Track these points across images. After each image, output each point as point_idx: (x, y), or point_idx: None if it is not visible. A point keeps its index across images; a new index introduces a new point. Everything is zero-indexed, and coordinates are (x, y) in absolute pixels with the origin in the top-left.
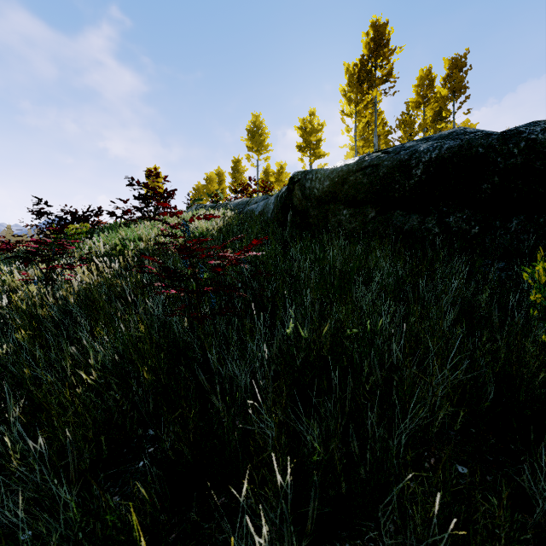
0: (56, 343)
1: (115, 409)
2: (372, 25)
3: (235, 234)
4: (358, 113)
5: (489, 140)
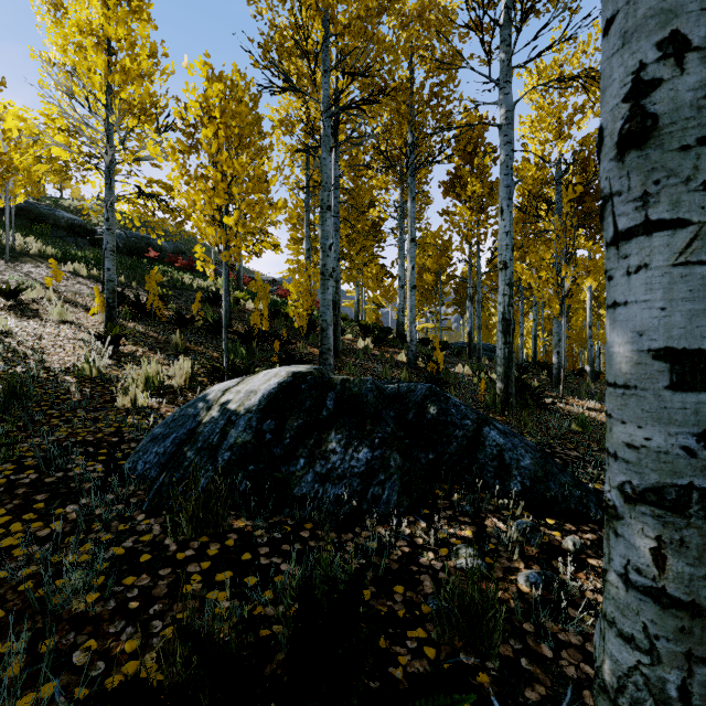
0: None
1: None
2: None
3: None
4: None
5: (33, 207)
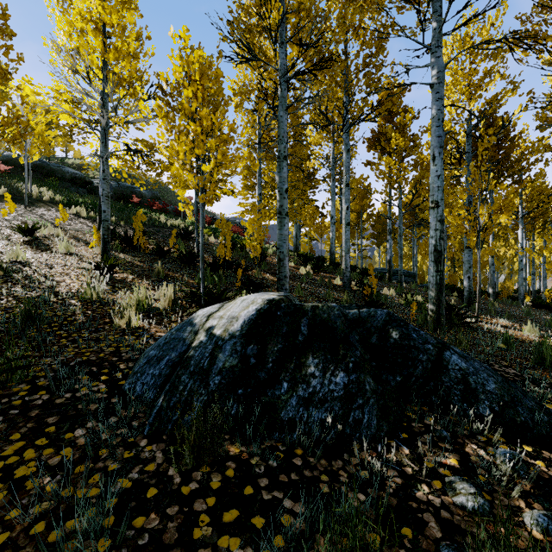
0: None
1: None
2: None
3: None
4: None
5: (45, 164)
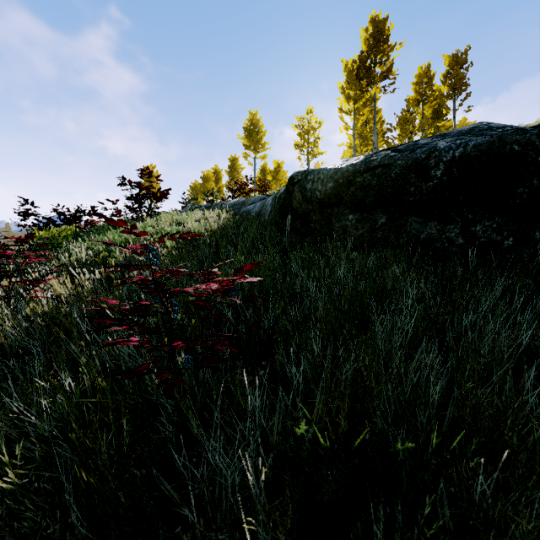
0: (6, 383)
1: (49, 511)
2: (371, 20)
3: (230, 238)
4: (357, 110)
5: (526, 136)
